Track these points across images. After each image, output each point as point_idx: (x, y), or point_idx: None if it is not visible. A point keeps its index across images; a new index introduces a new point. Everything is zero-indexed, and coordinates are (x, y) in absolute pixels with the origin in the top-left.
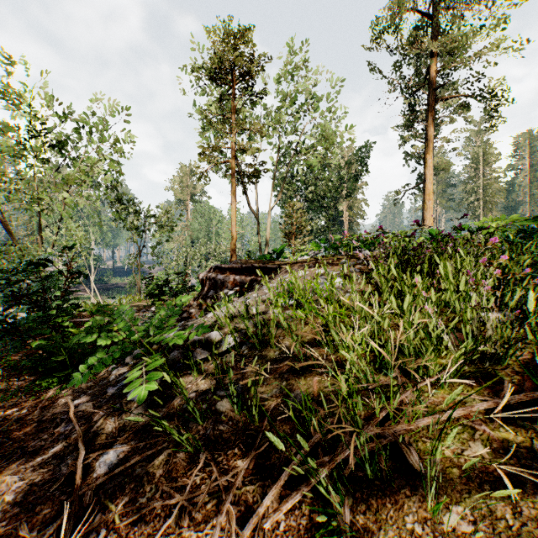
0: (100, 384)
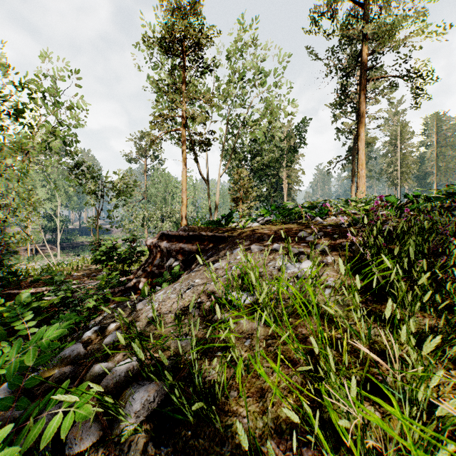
0: None
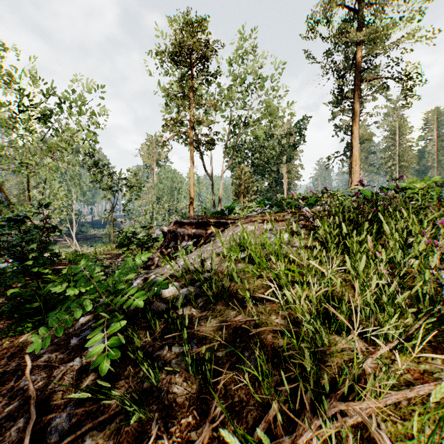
0: (66, 333)
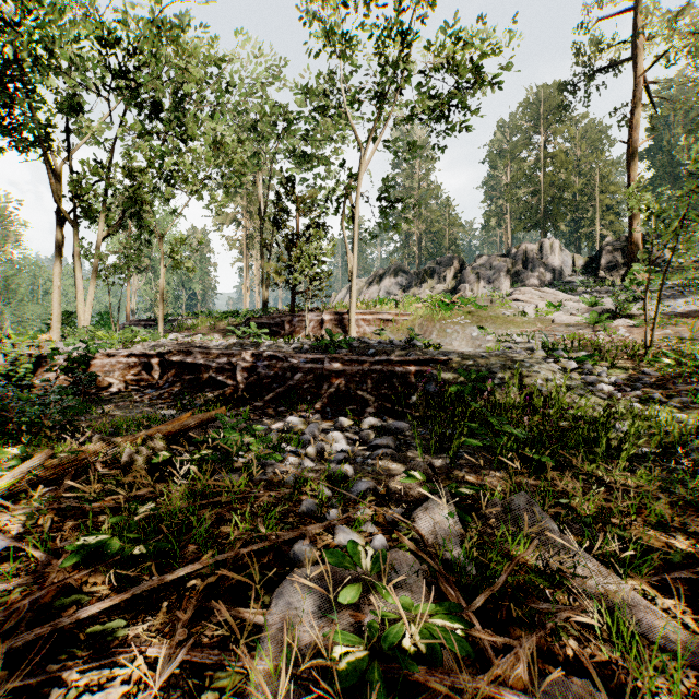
0: None
